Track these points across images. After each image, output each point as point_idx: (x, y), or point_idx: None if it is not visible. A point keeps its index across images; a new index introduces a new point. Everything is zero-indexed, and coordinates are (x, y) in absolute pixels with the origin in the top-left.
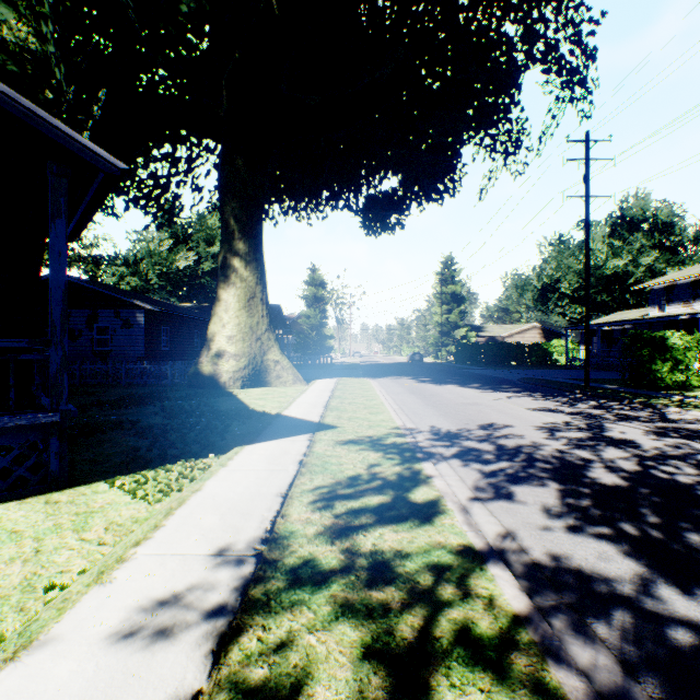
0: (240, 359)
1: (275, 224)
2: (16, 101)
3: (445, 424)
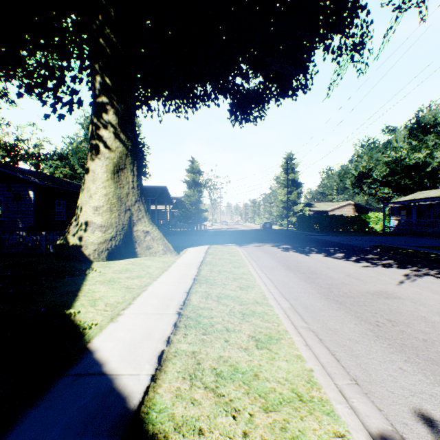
0: (106, 230)
1: (160, 121)
2: None
3: None
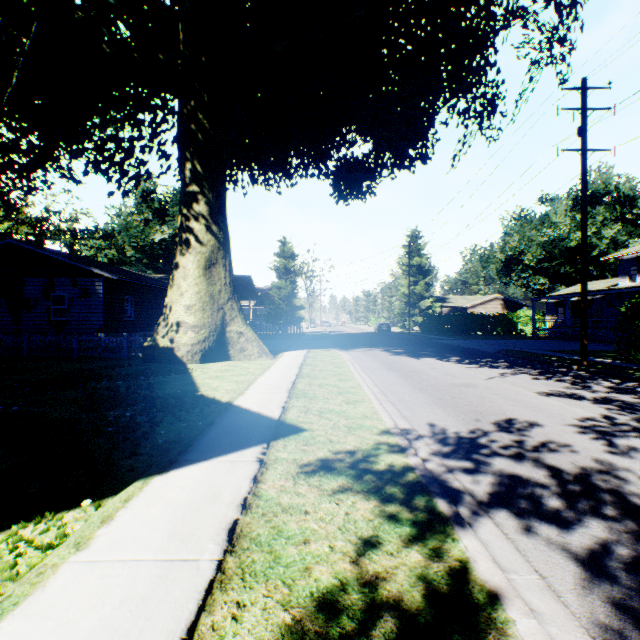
0: (199, 330)
1: (244, 194)
2: None
3: (449, 421)
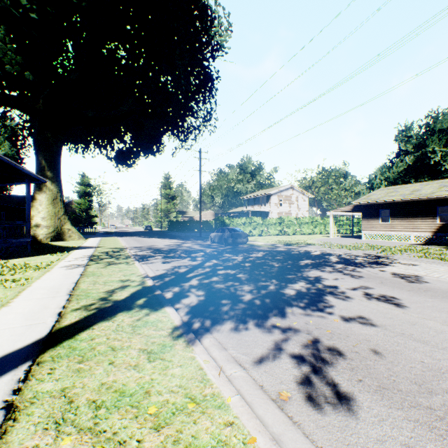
0: (49, 228)
1: None
2: (28, 171)
3: (139, 246)
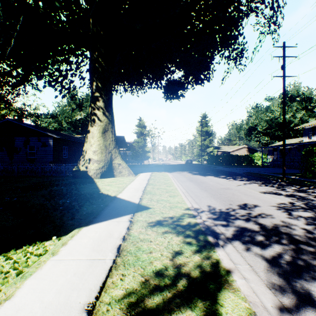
0: (99, 163)
1: (121, 96)
2: None
3: (217, 205)
